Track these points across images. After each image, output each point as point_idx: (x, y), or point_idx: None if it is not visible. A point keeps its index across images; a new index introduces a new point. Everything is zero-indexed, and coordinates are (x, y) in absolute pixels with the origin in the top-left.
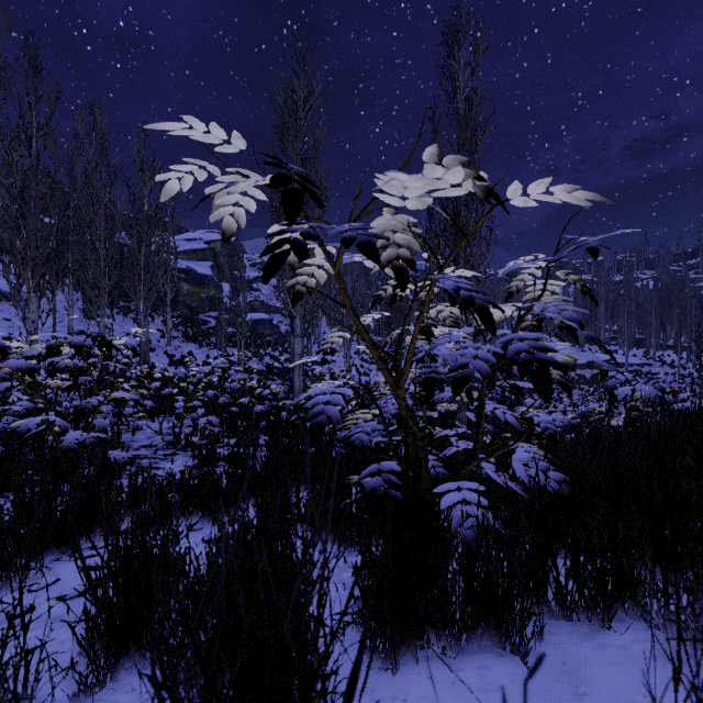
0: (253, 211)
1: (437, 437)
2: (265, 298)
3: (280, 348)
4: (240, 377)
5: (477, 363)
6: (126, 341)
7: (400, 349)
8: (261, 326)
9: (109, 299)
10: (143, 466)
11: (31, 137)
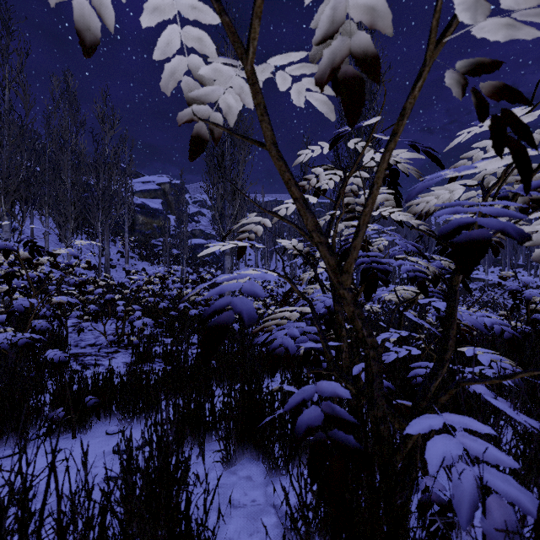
0: None
1: None
2: (204, 227)
3: (215, 266)
4: (176, 286)
5: (490, 220)
6: (69, 250)
7: (334, 231)
8: (201, 249)
9: (74, 224)
10: (85, 363)
11: (5, 88)
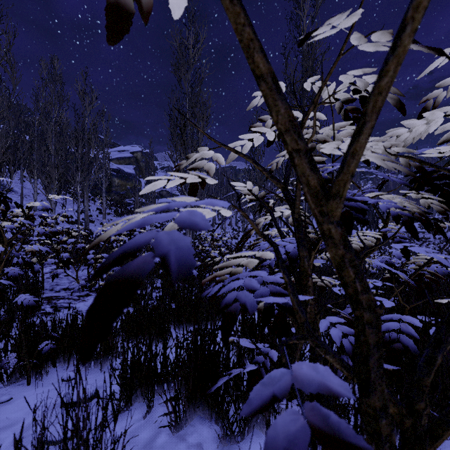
0: None
1: (323, 288)
2: (170, 189)
3: None
4: None
5: None
6: (42, 203)
7: None
8: None
9: (58, 184)
10: (57, 305)
11: None
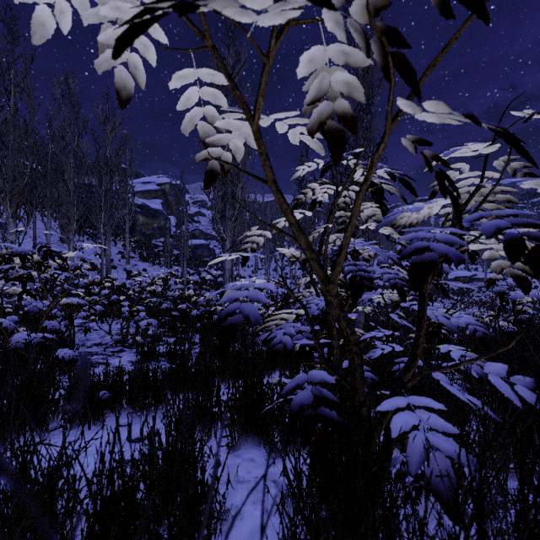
0: (152, 63)
1: None
2: (203, 228)
3: (215, 267)
4: (179, 287)
5: (439, 245)
6: (77, 254)
7: (325, 245)
8: (201, 249)
9: (77, 225)
10: (92, 361)
11: (10, 92)
